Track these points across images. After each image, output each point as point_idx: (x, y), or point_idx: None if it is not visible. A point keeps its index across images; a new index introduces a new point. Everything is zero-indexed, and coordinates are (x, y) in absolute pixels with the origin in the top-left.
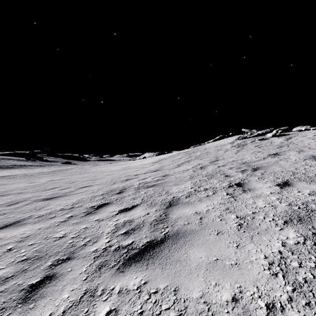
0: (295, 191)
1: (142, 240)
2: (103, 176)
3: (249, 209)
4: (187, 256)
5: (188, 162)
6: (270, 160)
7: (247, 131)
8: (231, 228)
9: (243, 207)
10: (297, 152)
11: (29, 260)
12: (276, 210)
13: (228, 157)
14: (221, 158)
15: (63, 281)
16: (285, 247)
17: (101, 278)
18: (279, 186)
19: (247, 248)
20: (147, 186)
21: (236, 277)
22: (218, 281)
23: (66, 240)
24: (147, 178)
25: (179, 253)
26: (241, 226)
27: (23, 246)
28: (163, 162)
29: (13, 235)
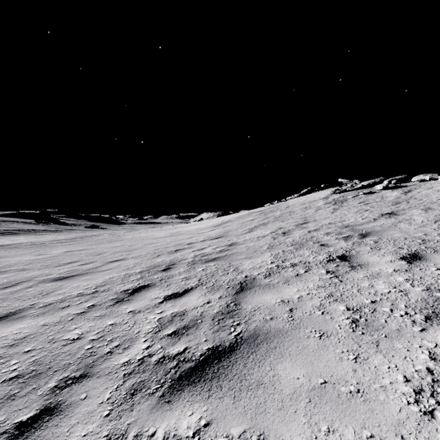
0: (431, 268)
1: (200, 345)
2: (143, 245)
3: (365, 296)
4: (274, 374)
5: (265, 225)
6: (385, 222)
7: (345, 182)
8: (342, 328)
9: (355, 293)
10: (423, 211)
11: (21, 378)
12: (408, 297)
13: (322, 218)
14: (311, 220)
15: (72, 417)
16: (437, 362)
17: (134, 413)
18: (405, 261)
19: (372, 362)
20: (206, 260)
21: (363, 417)
22: (333, 423)
23: (82, 344)
24: (206, 248)
25: (262, 369)
26: (356, 325)
27: (15, 354)
28: (228, 225)
29: (3, 335)
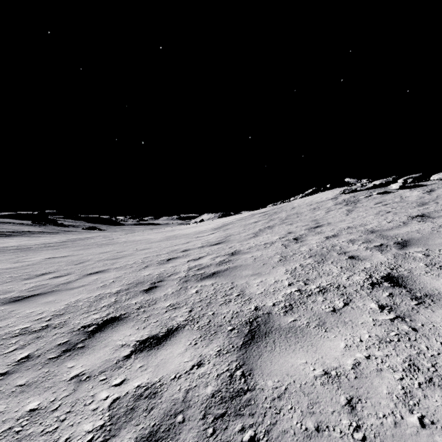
0: None
1: None
2: (133, 251)
3: None
4: None
5: (271, 229)
6: (421, 227)
7: (353, 182)
8: None
9: None
10: None
11: None
12: None
13: (337, 220)
14: (325, 223)
15: None
16: None
17: None
18: None
19: None
20: (202, 276)
21: None
22: None
23: None
24: (204, 257)
25: None
26: None
27: None
28: (230, 228)
29: None
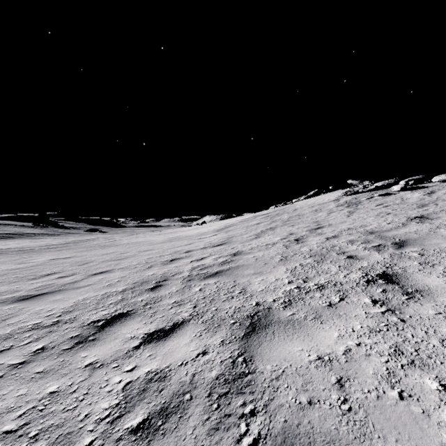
0: None
1: None
2: (136, 253)
3: None
4: None
5: (273, 230)
6: (419, 228)
7: (355, 184)
8: None
9: (440, 348)
10: None
11: None
12: None
13: (338, 222)
14: (326, 224)
15: None
16: None
17: None
18: None
19: None
20: (205, 276)
21: None
22: None
23: None
24: (207, 258)
25: None
26: None
27: None
28: (232, 229)
29: None
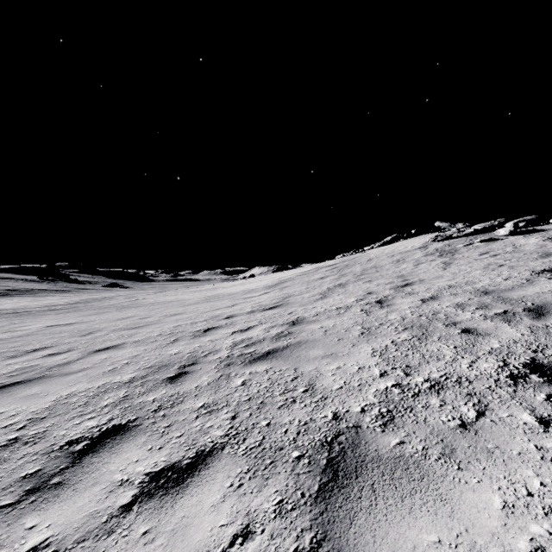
0: None
1: None
2: (161, 317)
3: None
4: None
5: (343, 288)
6: None
7: (444, 226)
8: None
9: None
10: None
11: None
12: None
13: (431, 276)
14: (416, 280)
15: None
16: None
17: None
18: None
19: None
20: (252, 357)
21: None
22: None
23: None
24: (255, 328)
25: None
26: None
27: None
28: (288, 286)
29: None
